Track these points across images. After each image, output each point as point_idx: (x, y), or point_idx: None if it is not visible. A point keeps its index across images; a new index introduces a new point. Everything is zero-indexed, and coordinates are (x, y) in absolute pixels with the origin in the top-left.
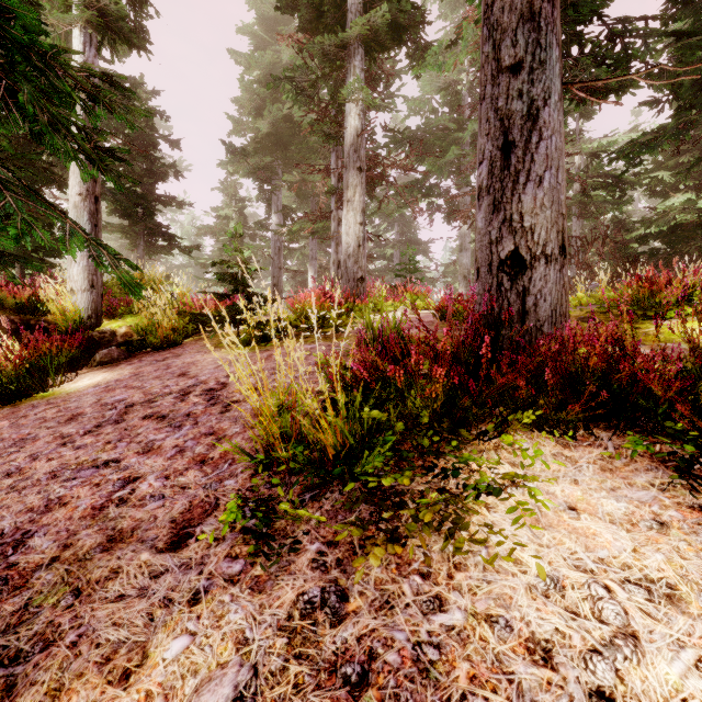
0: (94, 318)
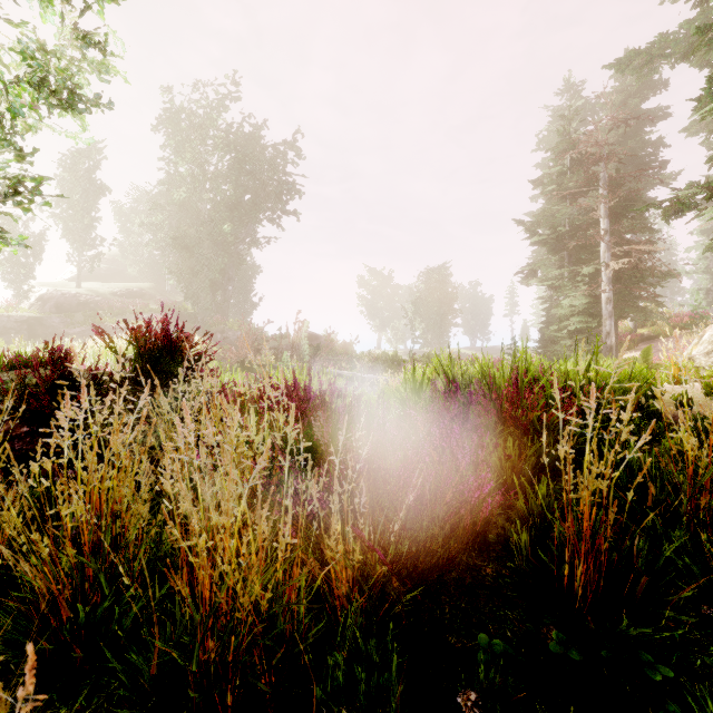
0: (635, 329)
